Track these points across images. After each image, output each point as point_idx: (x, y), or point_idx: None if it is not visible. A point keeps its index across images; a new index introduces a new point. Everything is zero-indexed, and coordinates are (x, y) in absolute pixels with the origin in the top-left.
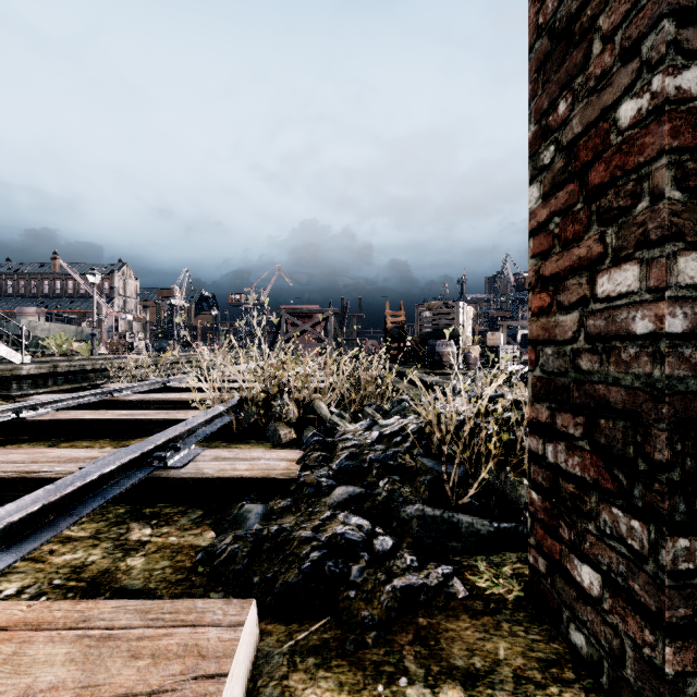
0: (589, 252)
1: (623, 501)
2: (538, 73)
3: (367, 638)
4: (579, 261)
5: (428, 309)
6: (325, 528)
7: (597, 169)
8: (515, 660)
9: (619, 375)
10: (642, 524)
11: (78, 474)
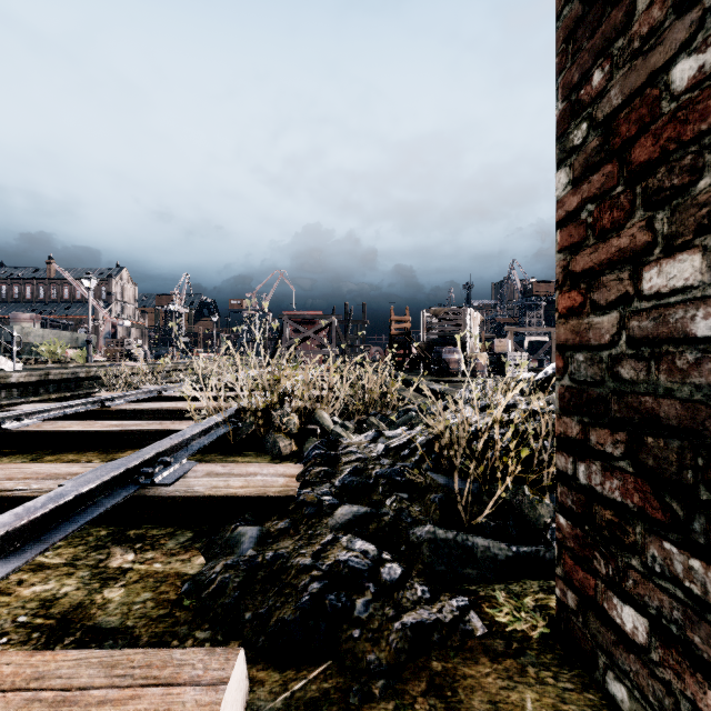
0: (633, 241)
1: (678, 535)
2: (567, 43)
3: (374, 689)
4: (620, 253)
5: (434, 315)
6: (326, 555)
7: (643, 144)
8: None
9: (672, 385)
10: (704, 564)
11: (52, 494)
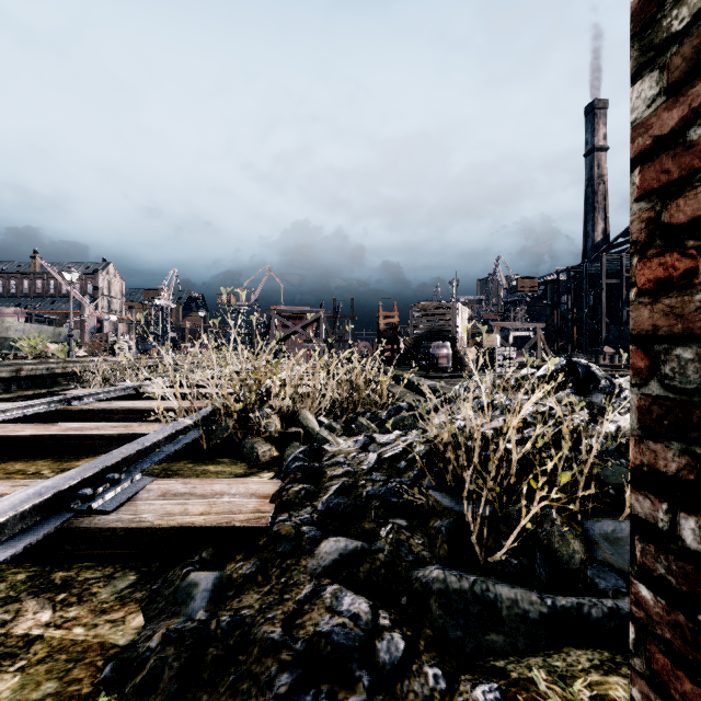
0: None
1: None
2: None
3: None
4: None
5: (423, 310)
6: (302, 621)
7: None
8: None
9: None
10: None
11: None
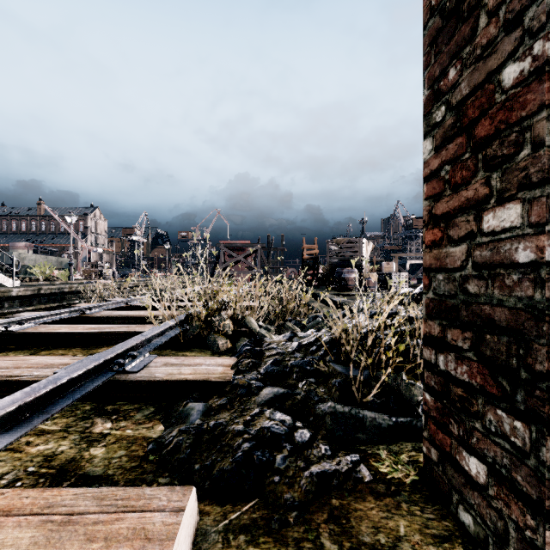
0: (476, 193)
1: (507, 404)
2: (431, 46)
3: (289, 518)
4: (467, 202)
5: (336, 244)
6: (254, 423)
7: (483, 124)
8: (413, 536)
9: (503, 297)
10: (524, 425)
11: (51, 378)
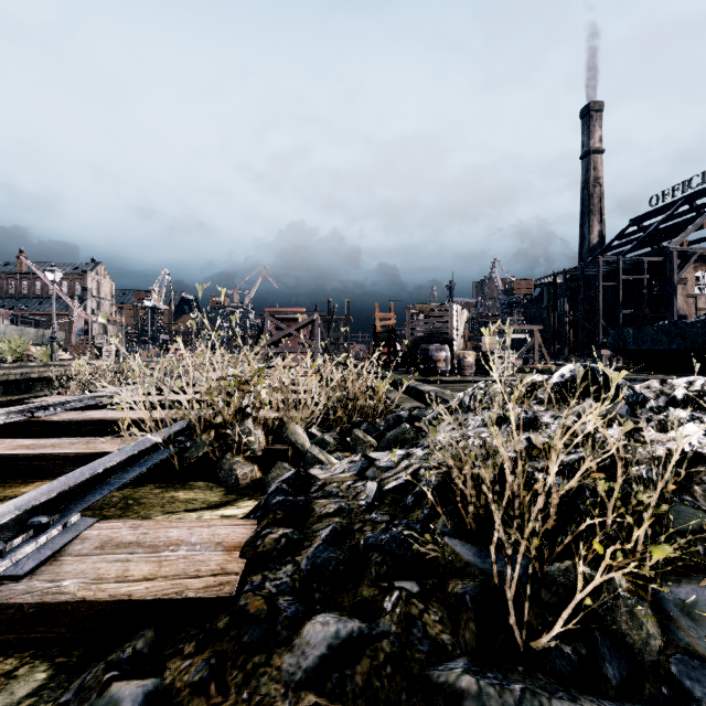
0: None
1: None
2: None
3: None
4: None
5: (420, 312)
6: None
7: None
8: None
9: None
10: None
11: None
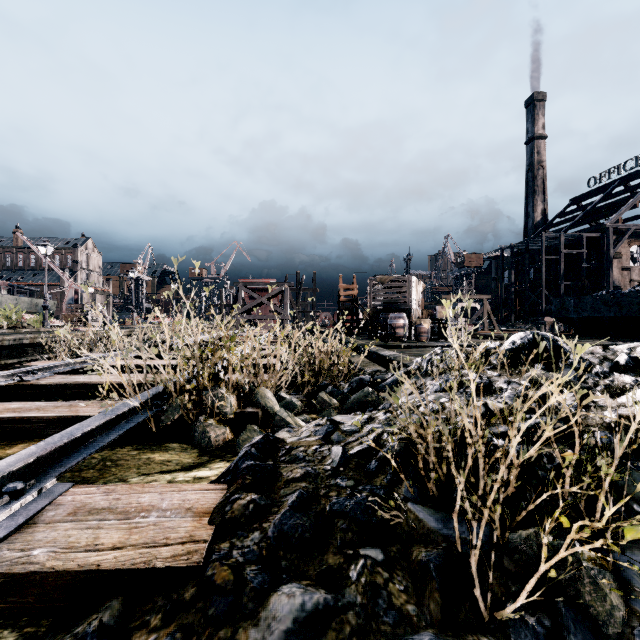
0: None
1: None
2: None
3: None
4: None
5: (380, 283)
6: None
7: None
8: None
9: None
10: None
11: None
